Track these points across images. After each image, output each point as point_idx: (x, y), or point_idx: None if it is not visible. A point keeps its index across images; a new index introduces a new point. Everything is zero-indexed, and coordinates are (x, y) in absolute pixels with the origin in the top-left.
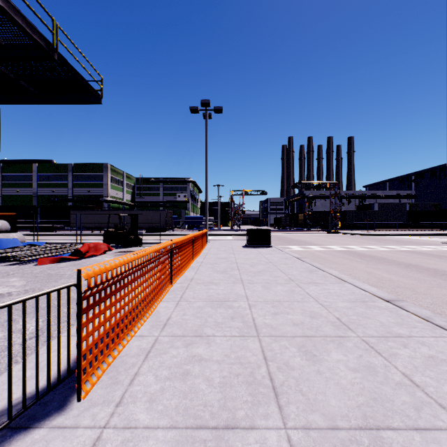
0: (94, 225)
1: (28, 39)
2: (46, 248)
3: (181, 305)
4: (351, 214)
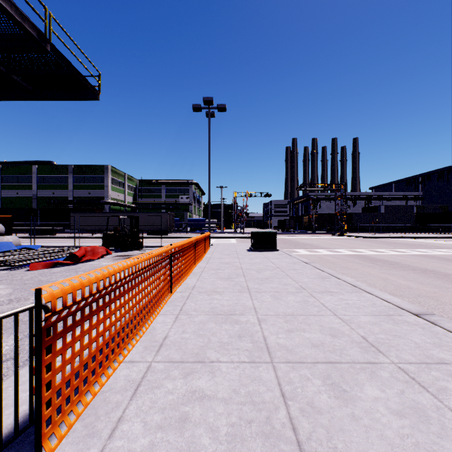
0: (94, 227)
1: (18, 28)
2: (41, 252)
3: (181, 320)
4: (357, 216)
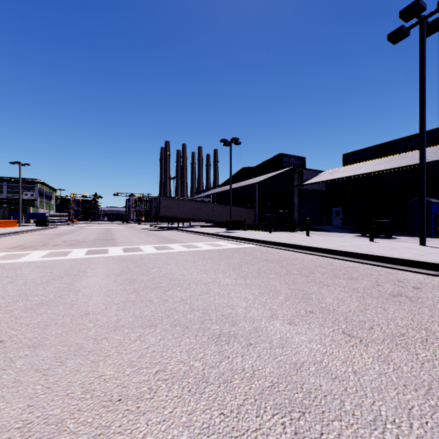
0: None
1: None
2: None
3: None
4: None
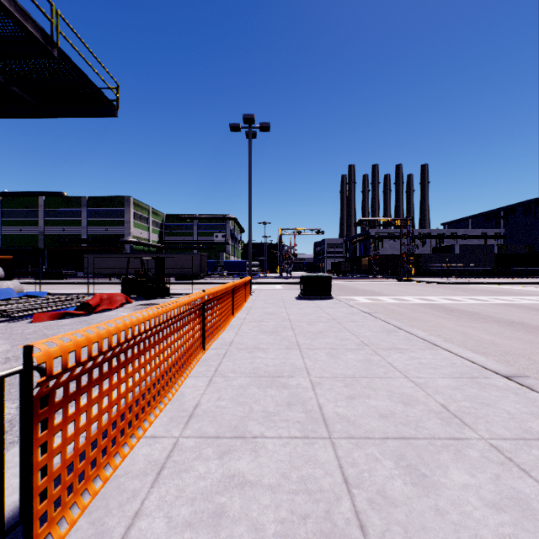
0: (113, 271)
1: (19, 28)
2: (47, 300)
3: (216, 383)
4: (427, 257)
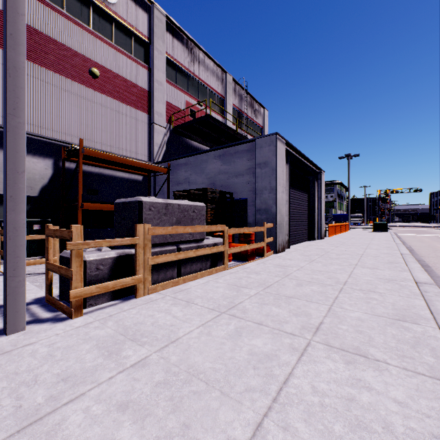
0: None
1: None
2: None
3: (338, 236)
4: None
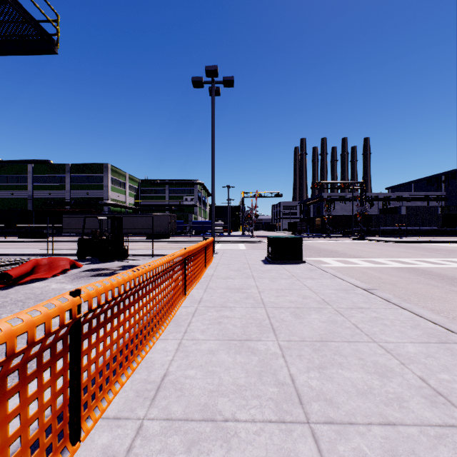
0: (89, 230)
1: None
2: None
3: None
4: (377, 218)
